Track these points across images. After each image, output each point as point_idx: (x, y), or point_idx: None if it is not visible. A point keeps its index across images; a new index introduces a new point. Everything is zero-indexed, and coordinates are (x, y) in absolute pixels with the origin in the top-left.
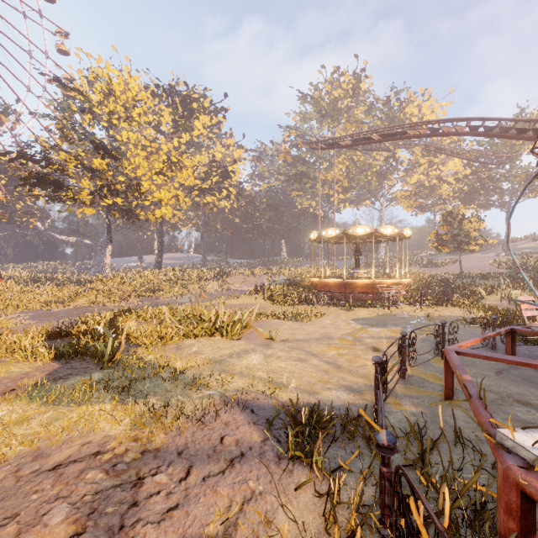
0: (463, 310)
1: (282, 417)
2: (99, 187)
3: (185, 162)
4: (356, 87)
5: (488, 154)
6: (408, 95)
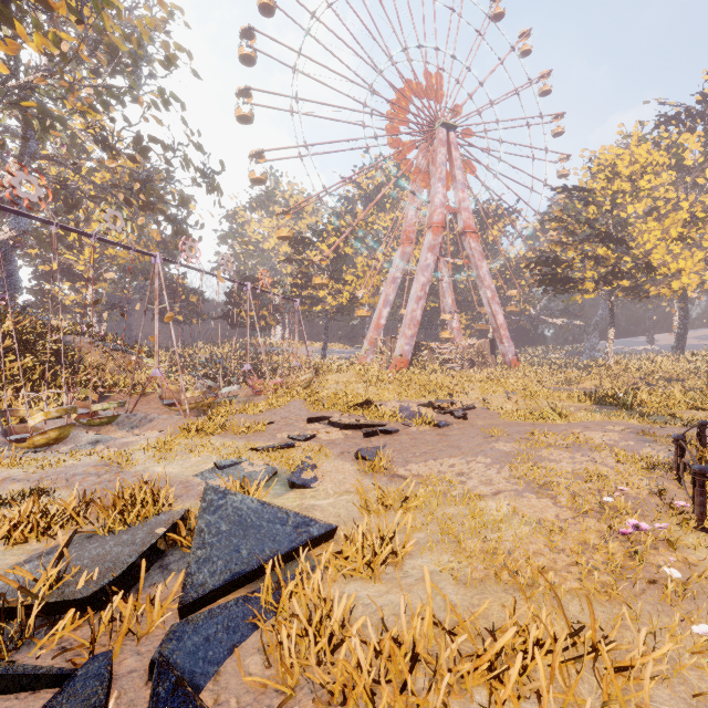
0: None
1: None
2: (603, 276)
3: None
4: None
5: None
6: None
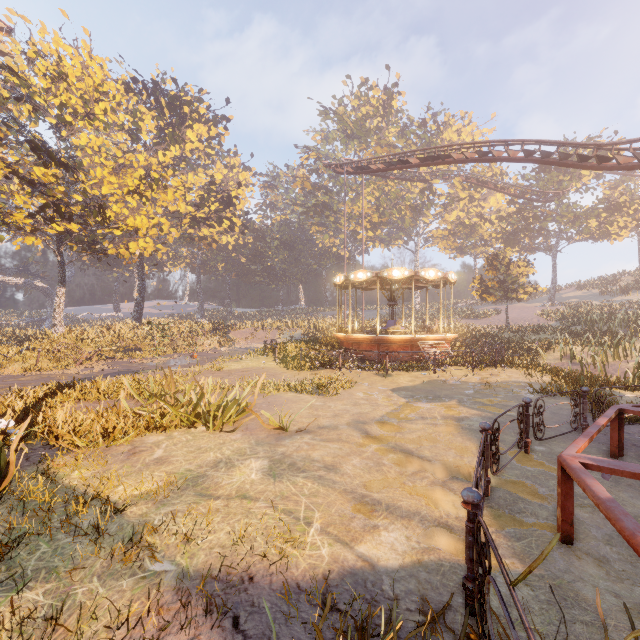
0: (524, 373)
1: (297, 631)
2: (41, 207)
3: (173, 182)
4: (388, 105)
5: (535, 189)
6: (446, 117)
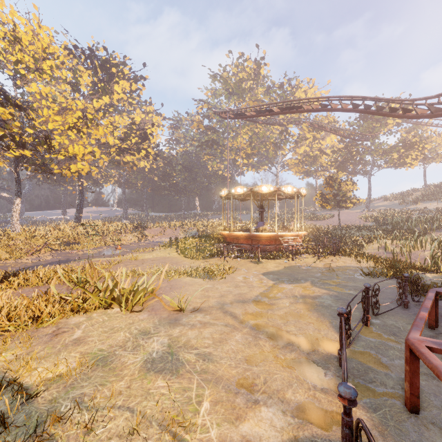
0: (355, 260)
1: None
2: None
3: (104, 122)
4: (257, 72)
5: (357, 132)
6: (297, 82)
